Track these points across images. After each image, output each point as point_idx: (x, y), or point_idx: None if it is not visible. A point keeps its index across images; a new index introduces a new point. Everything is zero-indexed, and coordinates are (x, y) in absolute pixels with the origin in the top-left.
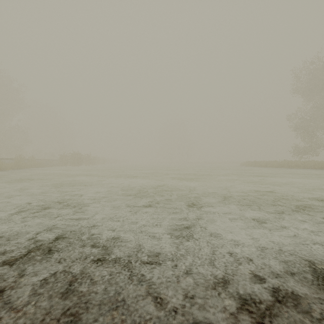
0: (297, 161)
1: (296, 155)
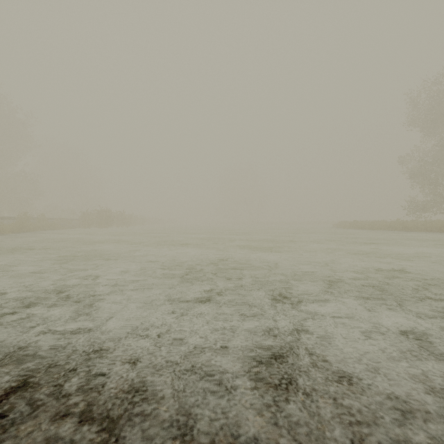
0: (415, 221)
1: (413, 212)
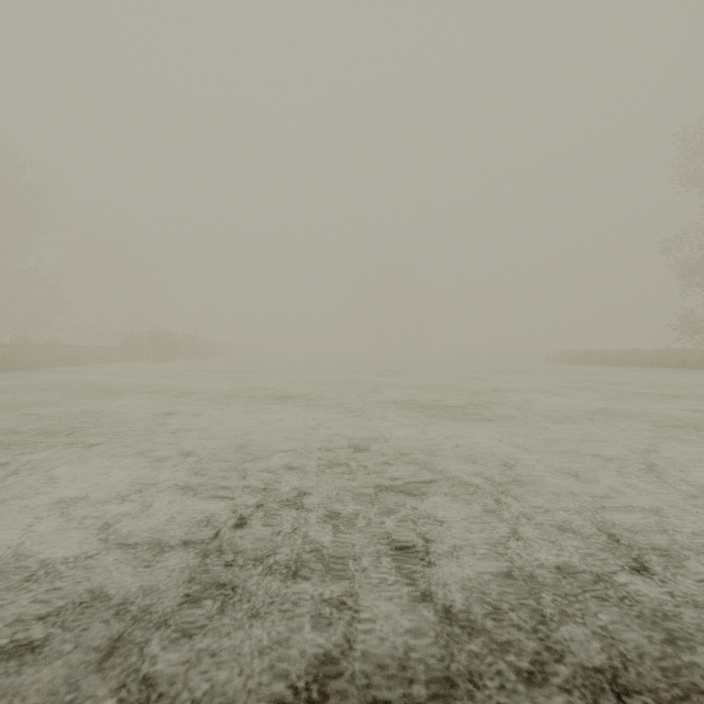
0: (698, 351)
1: (690, 335)
